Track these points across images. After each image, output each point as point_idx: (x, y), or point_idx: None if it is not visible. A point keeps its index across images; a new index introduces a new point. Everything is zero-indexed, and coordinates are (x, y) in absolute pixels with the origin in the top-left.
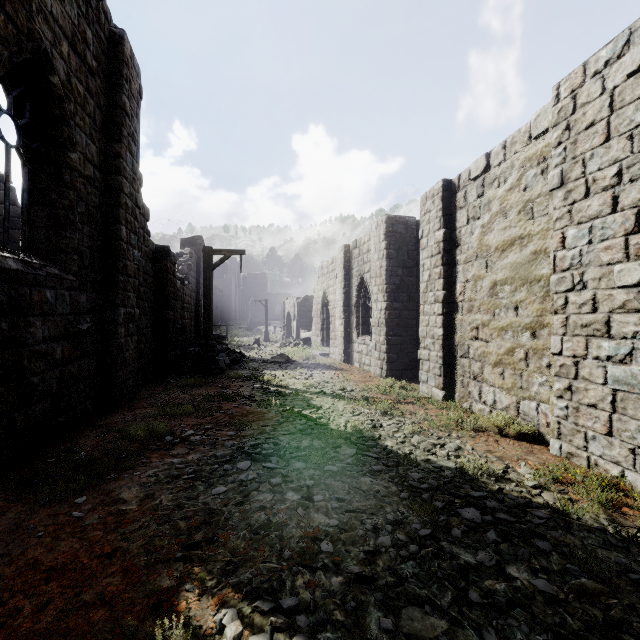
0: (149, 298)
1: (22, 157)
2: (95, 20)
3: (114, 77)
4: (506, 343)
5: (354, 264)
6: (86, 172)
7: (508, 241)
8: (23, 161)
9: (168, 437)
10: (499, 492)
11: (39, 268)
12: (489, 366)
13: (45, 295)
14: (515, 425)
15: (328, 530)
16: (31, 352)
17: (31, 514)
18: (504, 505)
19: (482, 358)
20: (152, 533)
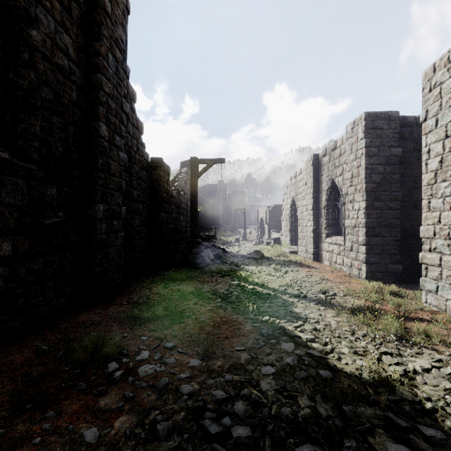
0: (143, 201)
1: None
2: None
3: None
4: None
5: (323, 170)
6: (56, 60)
7: None
8: None
9: (112, 363)
10: None
11: None
12: None
13: None
14: None
15: None
16: None
17: None
18: None
19: None
20: None
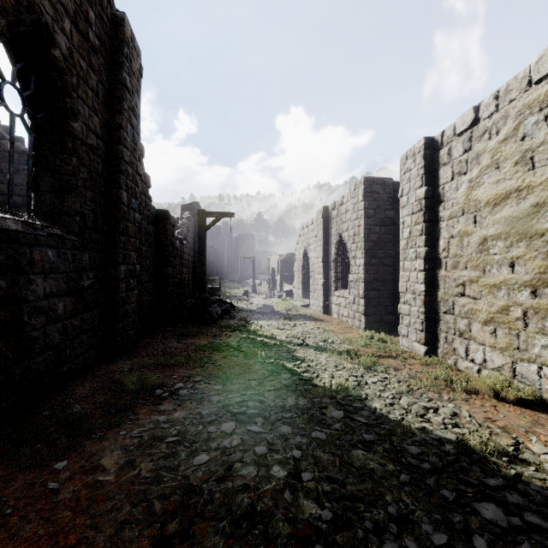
0: (150, 256)
1: (27, 126)
2: (97, 2)
3: (116, 56)
4: (499, 301)
5: (333, 224)
6: (89, 141)
7: (502, 194)
8: (28, 129)
9: (158, 390)
10: (517, 479)
11: (40, 229)
12: (478, 324)
13: (46, 254)
14: (514, 389)
15: (320, 527)
16: (32, 308)
17: (8, 481)
18: (529, 500)
19: (469, 315)
20: (124, 517)
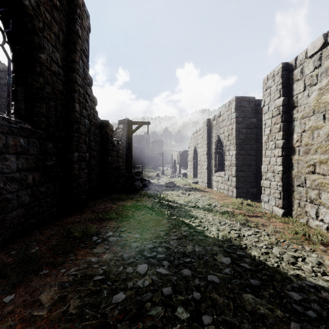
0: (97, 149)
1: (6, 53)
2: None
3: (72, 15)
4: None
5: (213, 129)
6: (52, 68)
7: None
8: (7, 56)
9: (94, 237)
10: None
11: (14, 123)
12: (327, 193)
13: (19, 141)
14: None
15: None
16: (7, 178)
17: None
18: None
19: (319, 187)
20: None
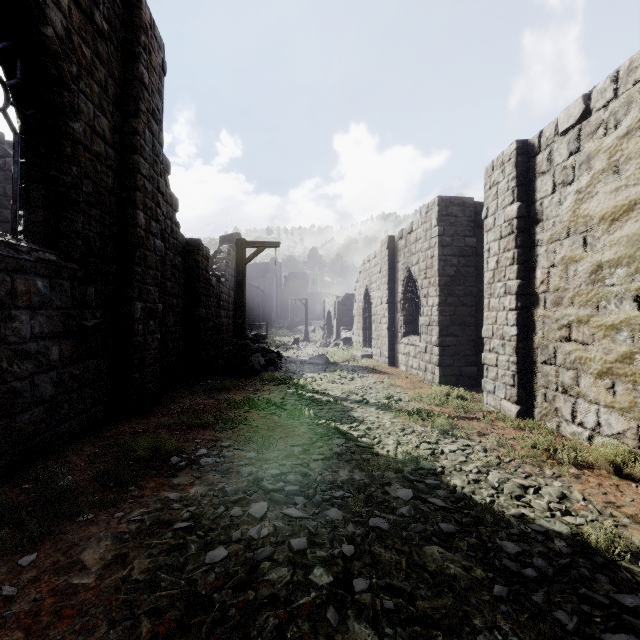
0: (178, 294)
1: (11, 123)
2: None
3: (131, 45)
4: (619, 346)
5: (399, 256)
6: (94, 147)
7: (623, 206)
8: (13, 128)
9: (174, 458)
10: None
11: (26, 252)
12: (589, 376)
13: (35, 284)
14: None
15: None
16: (13, 352)
17: None
18: None
19: (577, 365)
20: None
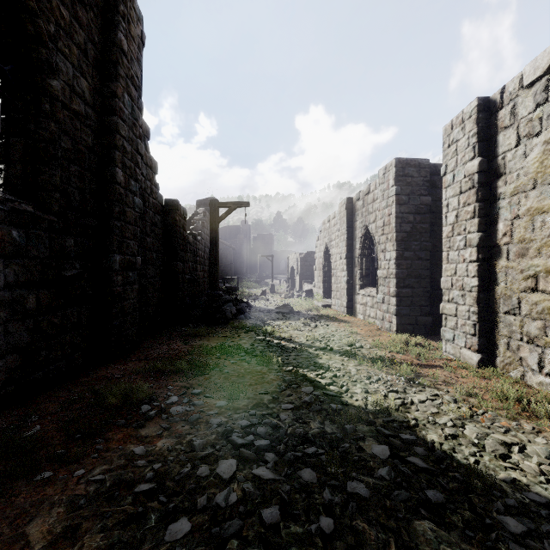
0: (157, 249)
1: None
2: None
3: (110, 14)
4: None
5: (357, 216)
6: (74, 106)
7: None
8: None
9: (145, 406)
10: None
11: (0, 201)
12: None
13: (9, 234)
14: None
15: None
16: None
17: None
18: None
19: (546, 316)
20: None
